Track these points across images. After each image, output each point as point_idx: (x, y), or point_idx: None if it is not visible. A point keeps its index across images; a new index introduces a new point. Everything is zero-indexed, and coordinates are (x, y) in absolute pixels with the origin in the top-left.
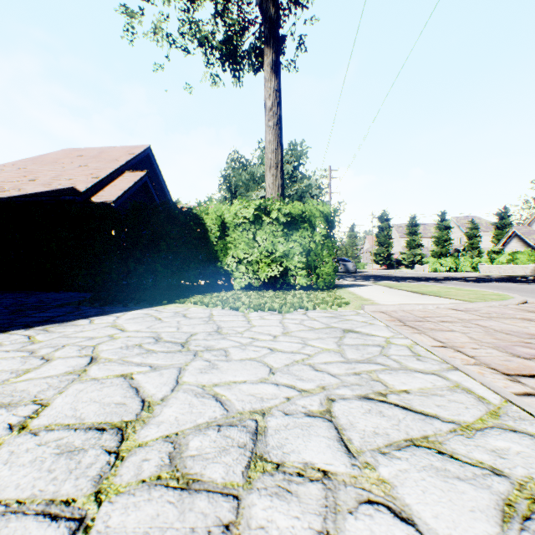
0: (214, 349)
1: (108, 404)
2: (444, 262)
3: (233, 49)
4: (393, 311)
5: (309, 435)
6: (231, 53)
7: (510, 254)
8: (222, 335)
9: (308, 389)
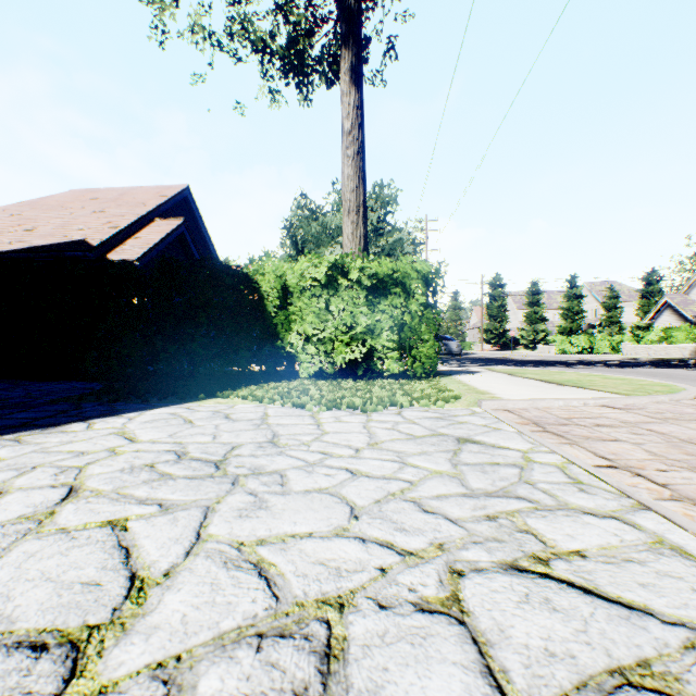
0: (264, 473)
1: (69, 584)
2: (575, 340)
3: (299, 55)
4: (523, 409)
5: (427, 659)
6: (297, 59)
7: (662, 330)
8: (279, 448)
9: (415, 551)
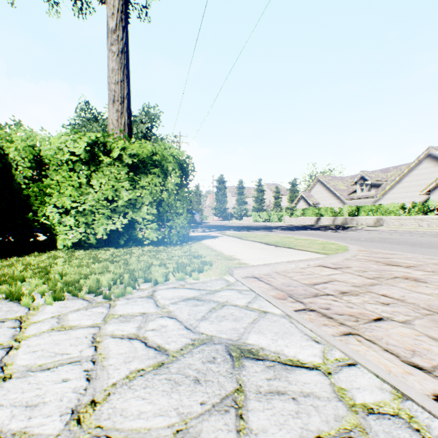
0: None
1: None
2: (262, 215)
3: None
4: (268, 274)
5: None
6: None
7: (302, 210)
8: None
9: None
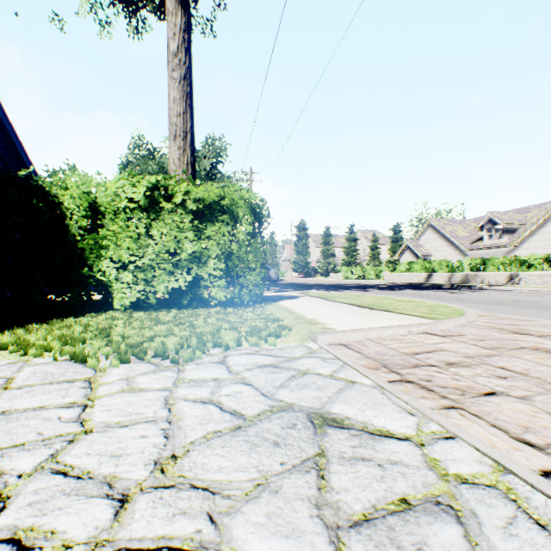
0: None
1: None
2: (354, 270)
3: None
4: (358, 342)
5: None
6: None
7: (408, 264)
8: None
9: None
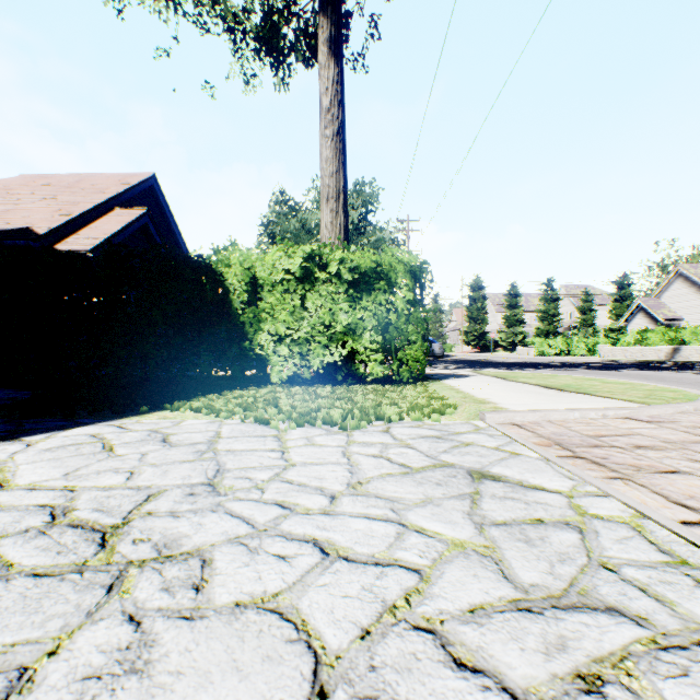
0: (176, 556)
1: None
2: (553, 342)
3: (274, 30)
4: (534, 423)
5: None
6: (271, 35)
7: (638, 333)
8: (217, 497)
9: None
